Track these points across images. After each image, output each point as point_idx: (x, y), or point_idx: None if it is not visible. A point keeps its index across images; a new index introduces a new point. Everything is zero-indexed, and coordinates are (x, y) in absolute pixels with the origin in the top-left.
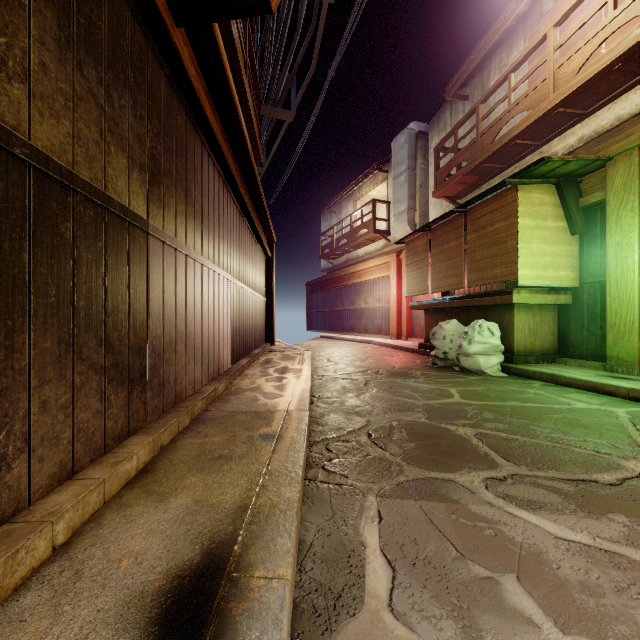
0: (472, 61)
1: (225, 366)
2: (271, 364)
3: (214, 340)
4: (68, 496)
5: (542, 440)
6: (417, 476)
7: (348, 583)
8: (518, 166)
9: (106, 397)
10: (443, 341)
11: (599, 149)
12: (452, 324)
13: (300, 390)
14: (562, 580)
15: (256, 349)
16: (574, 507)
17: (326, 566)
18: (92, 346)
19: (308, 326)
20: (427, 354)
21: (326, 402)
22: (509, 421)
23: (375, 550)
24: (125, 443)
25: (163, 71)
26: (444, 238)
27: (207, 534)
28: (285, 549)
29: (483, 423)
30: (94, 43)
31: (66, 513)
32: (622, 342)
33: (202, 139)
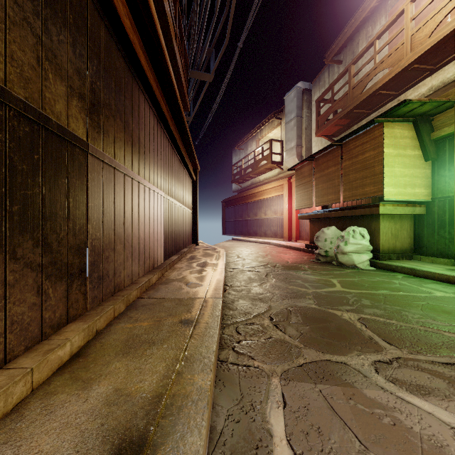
0: (345, 34)
1: (159, 261)
2: (195, 260)
3: (149, 241)
4: None
5: (415, 325)
6: (314, 358)
7: None
8: (380, 111)
9: (43, 291)
10: (325, 242)
11: (448, 94)
12: (331, 230)
13: (216, 281)
14: None
15: (184, 248)
16: None
17: None
18: (27, 246)
19: (223, 231)
20: (311, 252)
21: (236, 290)
22: (384, 307)
23: (281, 440)
24: (63, 330)
25: (102, 21)
26: (325, 165)
27: (119, 430)
28: (194, 450)
29: (363, 309)
30: None
31: None
32: None
33: (139, 84)
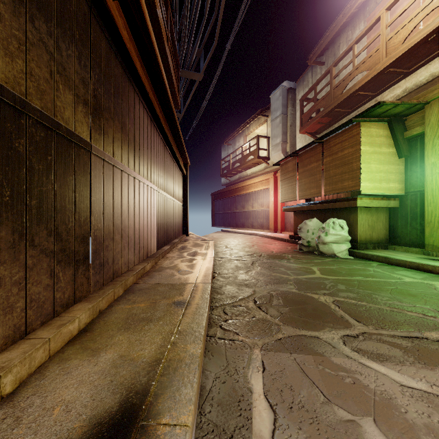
0: (327, 37)
1: (152, 251)
2: (185, 249)
3: (144, 232)
4: (18, 353)
5: (382, 306)
6: (291, 334)
7: (238, 425)
8: (360, 110)
9: (55, 274)
10: (307, 233)
11: (419, 96)
12: (313, 221)
13: (205, 268)
14: (410, 423)
15: (175, 239)
16: (412, 359)
17: (221, 409)
18: (43, 235)
19: (212, 223)
20: (295, 243)
21: (224, 277)
22: (357, 291)
23: (260, 395)
24: (71, 309)
25: (103, 34)
26: (307, 161)
27: (126, 384)
28: (188, 398)
29: (338, 293)
30: (44, 4)
31: (14, 368)
32: (436, 234)
33: (134, 87)
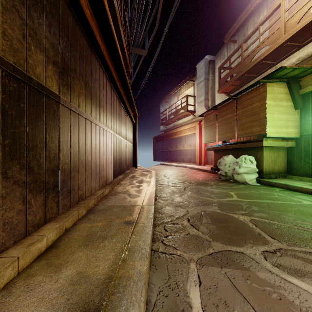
0: (239, 21)
1: (110, 179)
2: (135, 178)
3: (103, 165)
4: None
5: (290, 224)
6: (220, 249)
7: None
8: (263, 75)
9: (27, 201)
10: (225, 166)
11: (311, 62)
12: (229, 157)
13: (149, 193)
14: None
15: (127, 170)
16: None
17: None
18: (16, 169)
19: (154, 159)
20: (215, 173)
21: (163, 199)
22: (268, 212)
23: (198, 310)
24: (41, 228)
25: (70, 11)
26: (225, 113)
27: (80, 304)
28: None
29: (253, 213)
30: None
31: None
32: None
33: (96, 56)
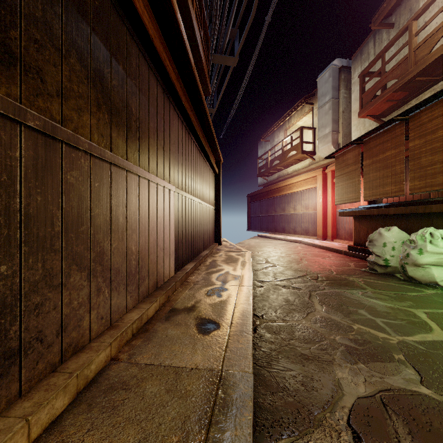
0: None
1: (166, 276)
2: (215, 268)
3: (149, 253)
4: None
5: None
6: None
7: None
8: None
9: None
10: (383, 248)
11: None
12: (393, 231)
13: (241, 316)
14: None
15: (205, 250)
16: None
17: None
18: None
19: (248, 227)
20: (357, 256)
21: (271, 329)
22: None
23: None
24: None
25: None
26: (379, 148)
27: None
28: None
29: None
30: None
31: None
32: None
33: (126, 25)
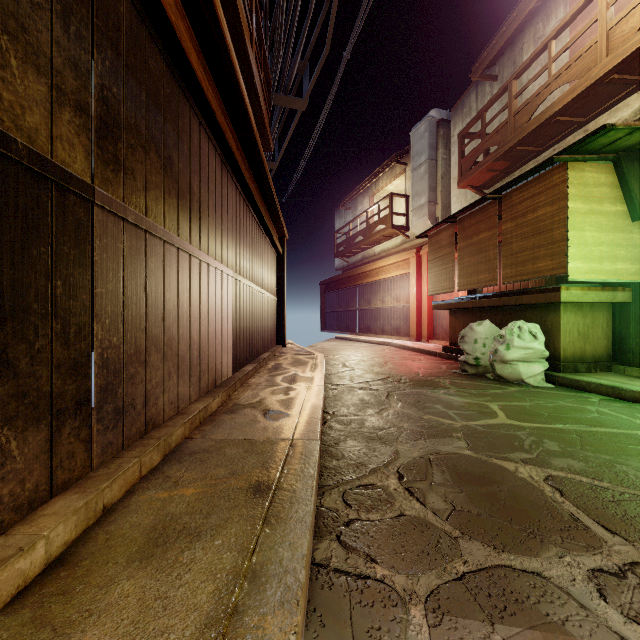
0: (503, 34)
1: (224, 375)
2: (280, 371)
3: (208, 346)
4: None
5: None
6: (482, 562)
7: None
8: (557, 148)
9: None
10: (474, 345)
11: None
12: (485, 326)
13: (310, 407)
14: None
15: (265, 352)
16: None
17: None
18: None
19: (322, 326)
20: (453, 358)
21: (342, 421)
22: (583, 456)
23: None
24: (39, 511)
25: None
26: (473, 229)
27: None
28: None
29: (549, 459)
30: None
31: None
32: None
33: (190, 101)
